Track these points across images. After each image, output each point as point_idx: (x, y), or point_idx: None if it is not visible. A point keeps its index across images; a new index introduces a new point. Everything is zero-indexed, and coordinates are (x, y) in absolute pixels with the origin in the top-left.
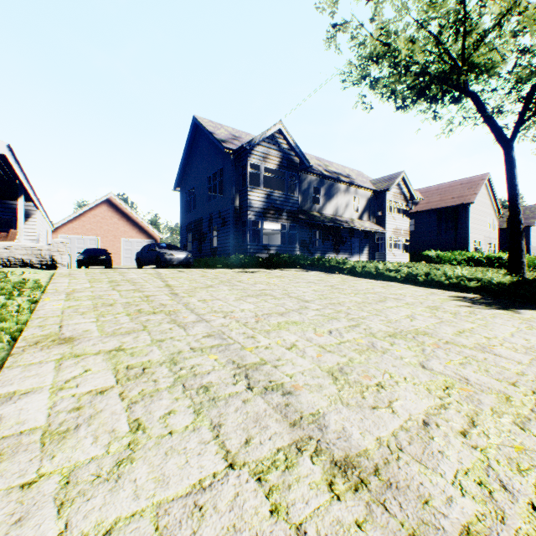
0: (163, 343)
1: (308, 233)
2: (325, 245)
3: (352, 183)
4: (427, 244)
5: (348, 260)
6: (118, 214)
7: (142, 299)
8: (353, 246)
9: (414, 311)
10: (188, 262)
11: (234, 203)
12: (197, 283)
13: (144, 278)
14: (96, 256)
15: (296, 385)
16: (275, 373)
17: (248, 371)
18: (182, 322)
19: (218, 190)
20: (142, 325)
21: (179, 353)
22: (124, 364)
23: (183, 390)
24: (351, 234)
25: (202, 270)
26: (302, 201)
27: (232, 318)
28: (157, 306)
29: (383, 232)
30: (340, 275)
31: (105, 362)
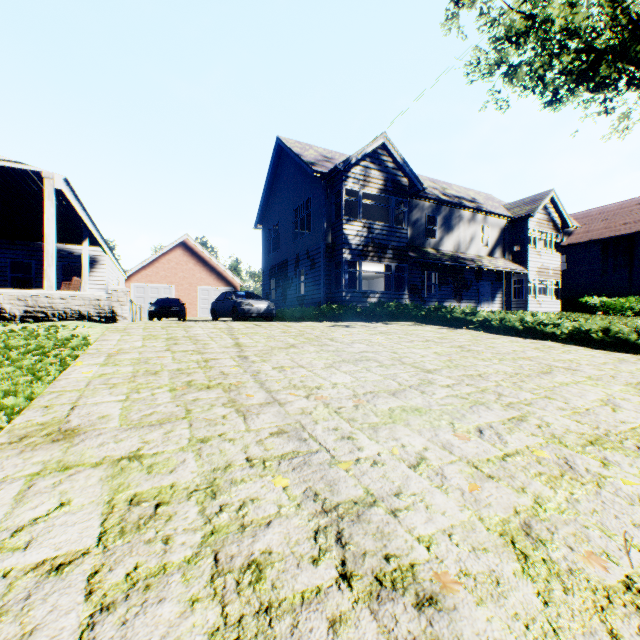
0: (206, 446)
1: (420, 275)
2: (442, 291)
3: (479, 209)
4: (586, 288)
5: (479, 311)
6: (194, 259)
7: (199, 364)
8: (481, 292)
9: (610, 391)
10: (270, 313)
11: (325, 239)
12: (275, 341)
13: (210, 334)
14: (168, 307)
15: (442, 576)
16: (394, 533)
17: (342, 523)
18: (243, 405)
19: (305, 225)
20: (185, 408)
21: (226, 468)
22: (128, 492)
23: (212, 574)
24: (478, 275)
25: (284, 323)
26: (412, 234)
27: (318, 399)
28: (215, 377)
29: (523, 272)
30: (468, 331)
31: (101, 484)
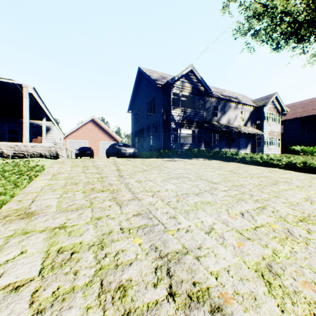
0: (99, 221)
1: (210, 135)
2: (221, 143)
3: (239, 102)
4: (293, 142)
5: (240, 153)
6: (98, 128)
7: (98, 179)
8: (240, 144)
9: (308, 193)
10: (135, 154)
11: (162, 117)
12: (137, 168)
13: (105, 164)
14: (85, 151)
15: (224, 294)
16: (198, 270)
17: (170, 264)
18: (119, 200)
19: (152, 110)
20: (90, 202)
21: (109, 233)
22: (57, 246)
23: (99, 292)
24: (238, 135)
25: (142, 159)
26: (206, 115)
27: (158, 197)
28: (106, 185)
29: (261, 134)
30: (234, 163)
31: (44, 242)
